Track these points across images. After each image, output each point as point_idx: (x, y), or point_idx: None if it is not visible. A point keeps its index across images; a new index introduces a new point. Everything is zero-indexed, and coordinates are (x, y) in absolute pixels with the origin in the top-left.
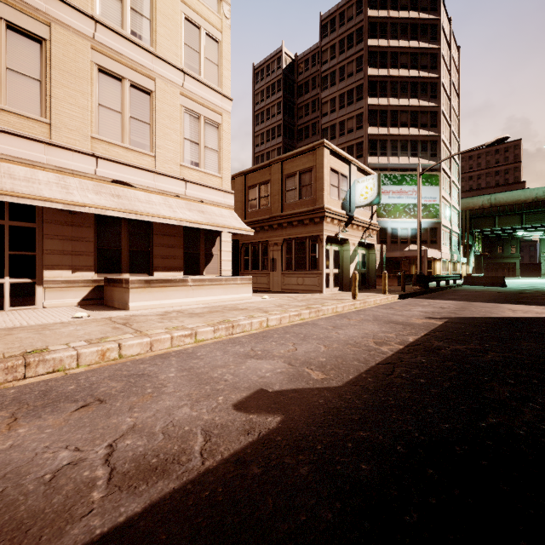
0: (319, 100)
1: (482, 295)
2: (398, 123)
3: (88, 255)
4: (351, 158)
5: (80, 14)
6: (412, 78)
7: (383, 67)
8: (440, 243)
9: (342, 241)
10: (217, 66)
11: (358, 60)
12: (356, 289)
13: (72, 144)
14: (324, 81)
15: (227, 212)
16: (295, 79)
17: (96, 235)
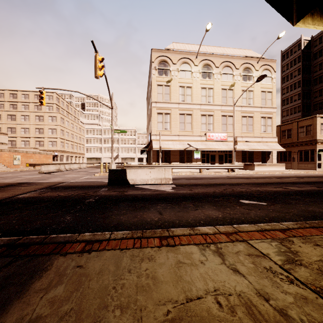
0: None
1: None
2: None
3: (240, 158)
4: None
5: (239, 106)
6: None
7: None
8: None
9: None
10: (271, 100)
11: None
12: None
13: (237, 135)
14: None
15: (275, 144)
16: (311, 50)
17: (241, 154)
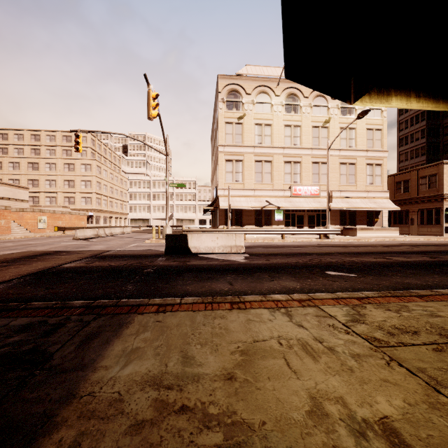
0: None
1: None
2: None
3: (338, 220)
4: None
5: (336, 150)
6: None
7: None
8: None
9: None
10: (380, 140)
11: None
12: None
13: (334, 189)
14: None
15: (386, 200)
16: None
17: (339, 214)
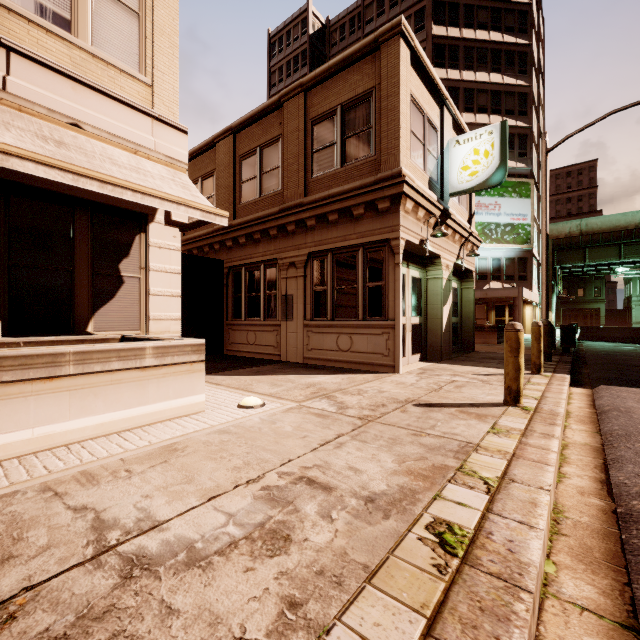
0: None
1: None
2: (475, 106)
3: None
4: (444, 92)
5: None
6: (494, 44)
7: (454, 25)
8: (532, 280)
9: (426, 260)
10: None
11: (418, 15)
12: (520, 375)
13: None
14: None
15: (162, 169)
16: (327, 53)
17: None
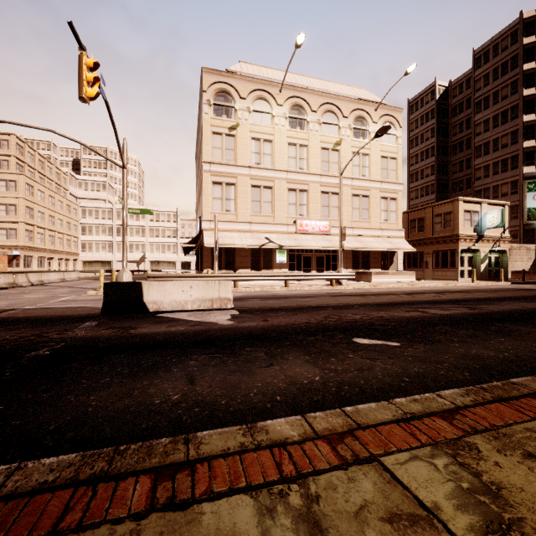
0: (472, 122)
1: None
2: None
3: (350, 263)
4: (481, 200)
5: (348, 179)
6: None
7: None
8: None
9: (475, 250)
10: (395, 171)
11: (513, 84)
12: (474, 277)
13: (346, 225)
14: (477, 106)
15: (401, 240)
16: (449, 102)
17: (352, 256)
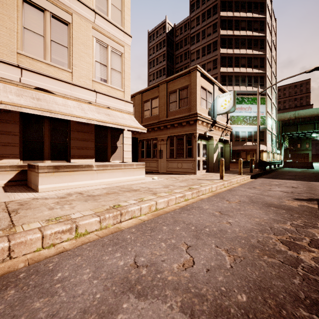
0: (189, 51)
1: (307, 175)
2: (240, 64)
3: (13, 145)
4: (214, 80)
5: None
6: (248, 36)
7: (230, 29)
8: (266, 141)
9: (208, 138)
10: (120, 11)
11: (214, 25)
12: (223, 172)
13: (0, 56)
14: (192, 39)
15: (128, 116)
16: (174, 40)
17: (22, 130)
